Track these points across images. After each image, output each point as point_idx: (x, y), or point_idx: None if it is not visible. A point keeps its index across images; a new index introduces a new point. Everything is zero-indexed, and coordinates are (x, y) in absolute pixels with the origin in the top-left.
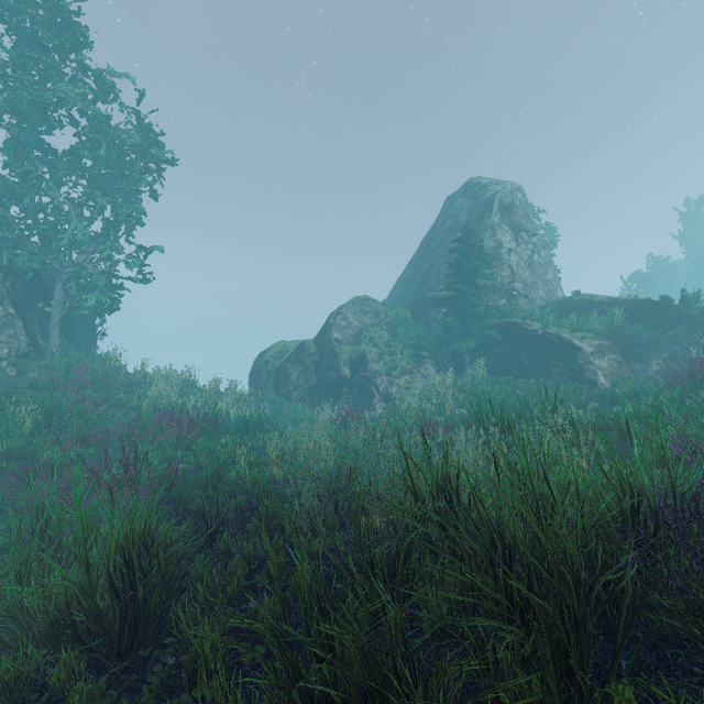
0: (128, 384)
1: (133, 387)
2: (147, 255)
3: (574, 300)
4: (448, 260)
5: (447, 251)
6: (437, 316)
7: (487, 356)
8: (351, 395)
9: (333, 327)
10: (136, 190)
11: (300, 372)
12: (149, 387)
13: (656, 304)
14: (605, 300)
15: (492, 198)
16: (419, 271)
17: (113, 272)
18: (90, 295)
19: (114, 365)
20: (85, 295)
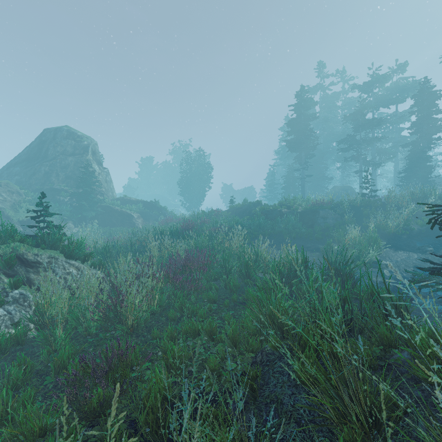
0: None
1: None
2: None
3: (125, 198)
4: (64, 170)
5: (62, 165)
6: (64, 199)
7: (97, 219)
8: None
9: None
10: None
11: None
12: None
13: (149, 203)
14: (135, 200)
15: (88, 146)
16: (39, 170)
17: None
18: None
19: None
20: None
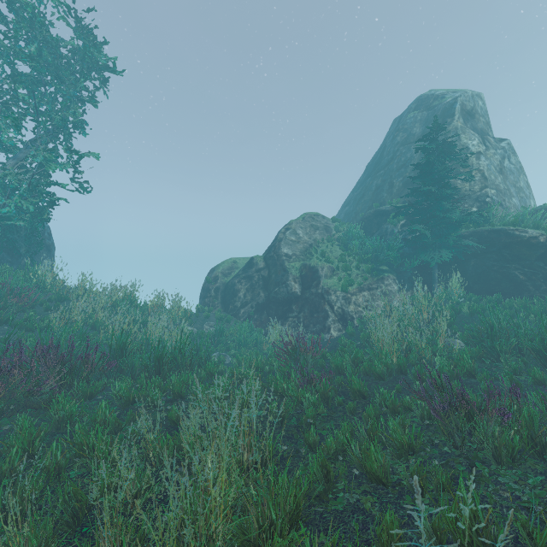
0: (57, 300)
1: (58, 304)
2: (78, 159)
3: None
4: (402, 172)
5: (400, 164)
6: (393, 229)
7: (461, 271)
8: (301, 314)
9: (283, 241)
10: (80, 100)
11: (248, 288)
12: (74, 304)
13: None
14: None
15: (452, 103)
16: (369, 188)
17: (47, 180)
18: (8, 200)
19: (41, 279)
20: (1, 200)
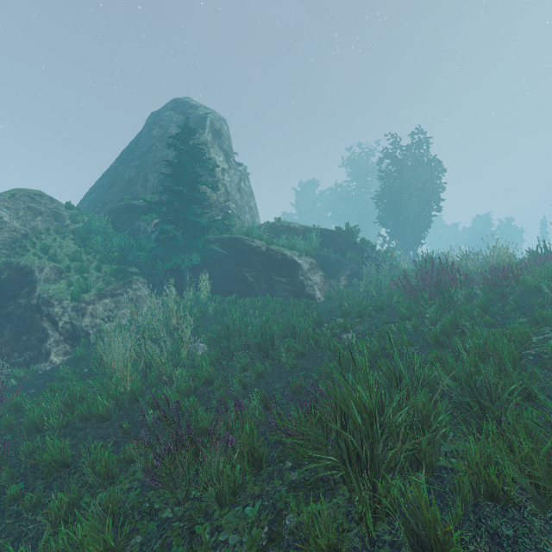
0: None
1: None
2: None
3: (277, 225)
4: (158, 168)
5: (156, 159)
6: (147, 227)
7: (209, 274)
8: None
9: None
10: None
11: None
12: None
13: (333, 233)
14: (299, 227)
15: (204, 117)
16: (121, 177)
17: None
18: None
19: None
20: None
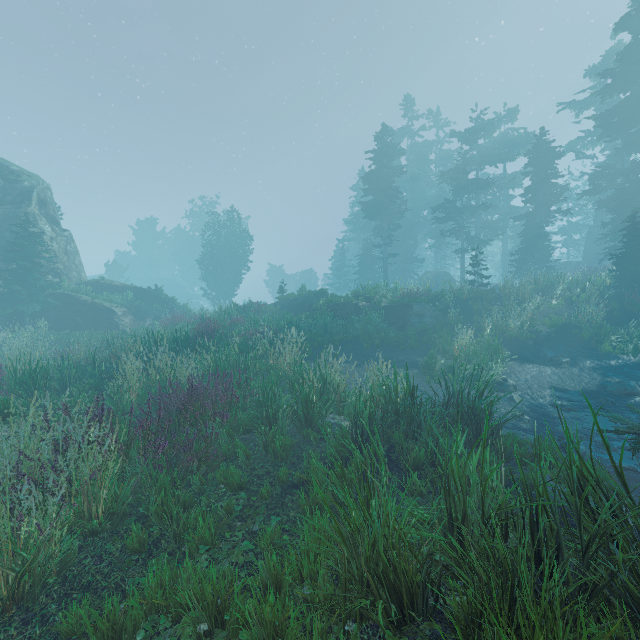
0: None
1: None
2: None
3: (101, 282)
4: None
5: None
6: None
7: (45, 317)
8: None
9: None
10: None
11: None
12: None
13: (146, 290)
14: (120, 285)
15: (30, 190)
16: None
17: None
18: None
19: None
20: None
